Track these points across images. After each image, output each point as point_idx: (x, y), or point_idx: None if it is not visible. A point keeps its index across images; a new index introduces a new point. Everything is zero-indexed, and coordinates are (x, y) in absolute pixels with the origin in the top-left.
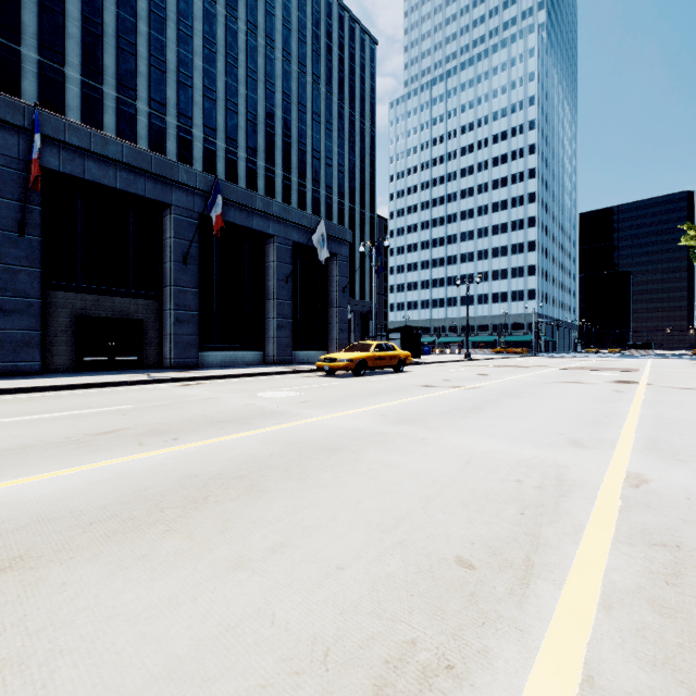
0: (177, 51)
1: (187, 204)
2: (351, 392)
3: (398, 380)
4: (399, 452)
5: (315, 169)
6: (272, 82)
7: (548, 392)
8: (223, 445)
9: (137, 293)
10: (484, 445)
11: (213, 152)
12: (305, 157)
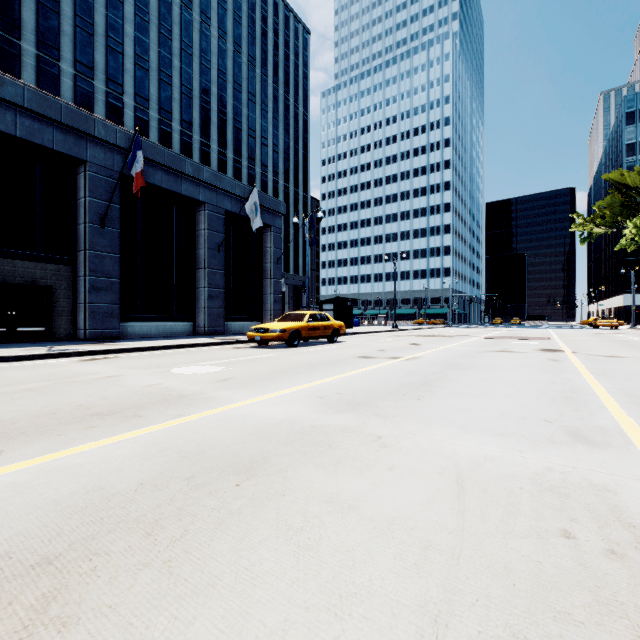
0: (106, 15)
1: (105, 162)
2: (283, 365)
3: (333, 350)
4: (351, 468)
5: (251, 147)
6: (207, 58)
7: (489, 362)
8: (68, 464)
9: (45, 256)
10: (466, 445)
11: (146, 122)
12: (240, 134)
